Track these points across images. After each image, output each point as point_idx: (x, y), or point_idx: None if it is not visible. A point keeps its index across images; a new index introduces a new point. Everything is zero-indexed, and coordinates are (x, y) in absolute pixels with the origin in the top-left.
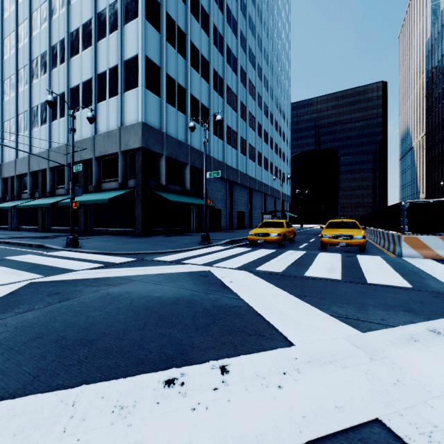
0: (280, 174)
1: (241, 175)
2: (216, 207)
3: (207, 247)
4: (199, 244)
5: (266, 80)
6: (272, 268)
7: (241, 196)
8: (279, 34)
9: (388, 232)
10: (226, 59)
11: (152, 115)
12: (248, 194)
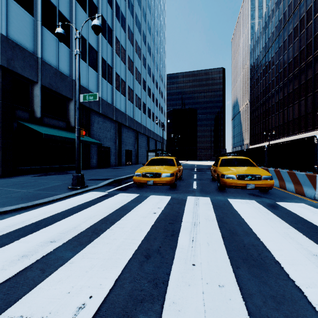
0: (159, 122)
1: (128, 119)
2: (105, 145)
3: (77, 194)
4: (68, 189)
5: (149, 46)
6: (210, 317)
7: (129, 137)
8: (158, 16)
9: (275, 169)
10: (115, 13)
11: (21, 32)
12: (134, 136)
